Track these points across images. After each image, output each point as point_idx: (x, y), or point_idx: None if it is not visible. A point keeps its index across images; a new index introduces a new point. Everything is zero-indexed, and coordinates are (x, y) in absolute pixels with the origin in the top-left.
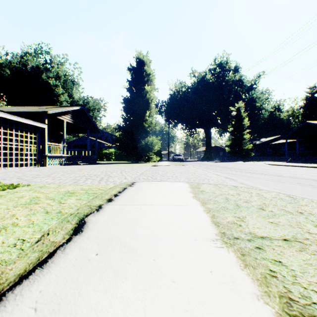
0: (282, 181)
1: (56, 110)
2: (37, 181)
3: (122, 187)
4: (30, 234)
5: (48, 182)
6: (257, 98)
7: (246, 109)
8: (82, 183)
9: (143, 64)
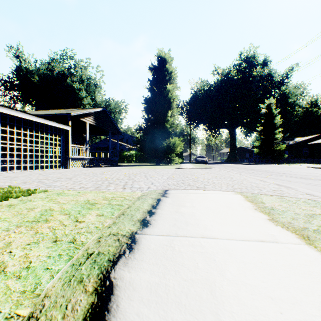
0: None
1: (79, 112)
2: (57, 186)
3: (153, 198)
4: (12, 302)
5: (68, 187)
6: (290, 93)
7: (277, 106)
8: (105, 189)
9: (165, 62)
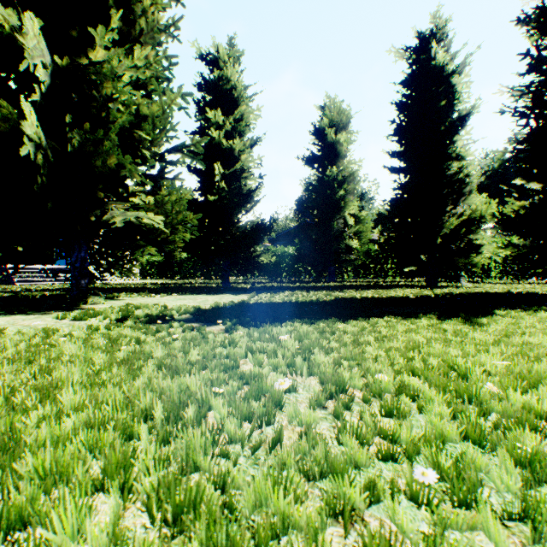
0: None
1: None
2: None
3: None
4: None
5: None
6: None
7: None
8: None
9: None
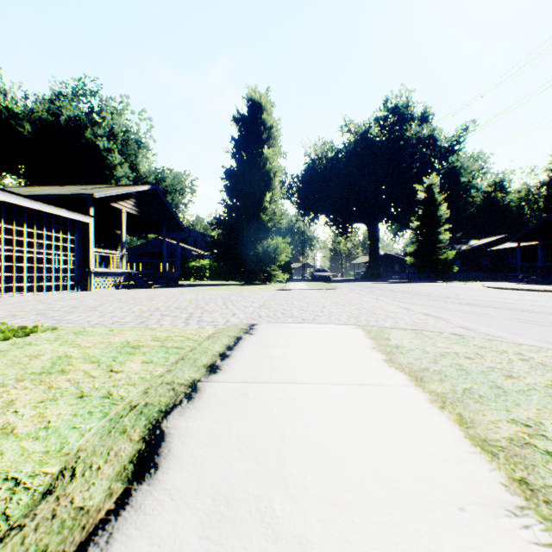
0: (542, 323)
1: (108, 192)
2: (72, 320)
3: (231, 335)
4: (35, 462)
5: (92, 322)
6: (463, 168)
7: (443, 189)
8: (155, 325)
9: (261, 109)
